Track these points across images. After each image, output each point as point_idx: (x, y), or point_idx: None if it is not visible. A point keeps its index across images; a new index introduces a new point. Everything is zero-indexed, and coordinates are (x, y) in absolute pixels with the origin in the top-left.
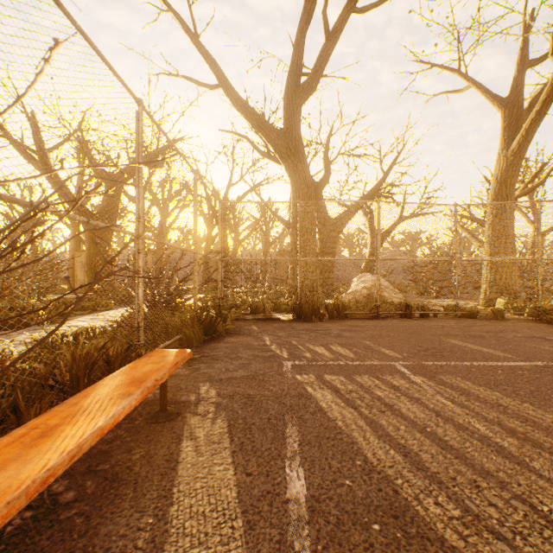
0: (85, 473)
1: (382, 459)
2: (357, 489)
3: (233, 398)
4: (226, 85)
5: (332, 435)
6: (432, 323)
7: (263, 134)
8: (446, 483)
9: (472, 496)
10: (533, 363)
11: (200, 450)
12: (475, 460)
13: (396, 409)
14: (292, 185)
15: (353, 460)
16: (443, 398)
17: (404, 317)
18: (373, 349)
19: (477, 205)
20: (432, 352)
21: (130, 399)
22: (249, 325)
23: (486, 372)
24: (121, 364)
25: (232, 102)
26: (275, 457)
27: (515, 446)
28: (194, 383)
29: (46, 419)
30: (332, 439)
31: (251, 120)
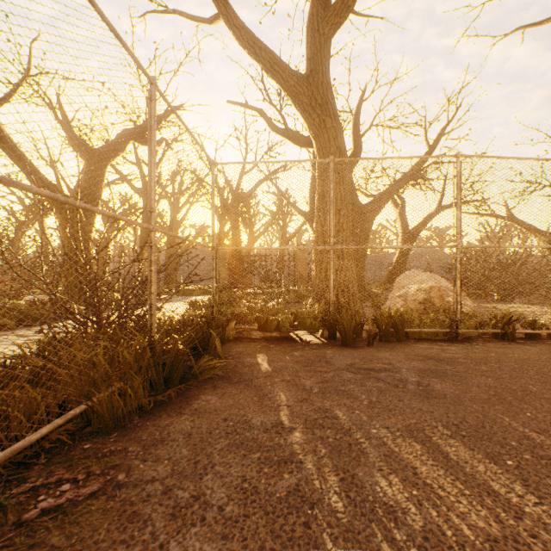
0: None
1: None
2: None
3: None
4: (228, 10)
5: None
6: None
7: (278, 79)
8: None
9: None
10: None
11: None
12: None
13: None
14: (318, 149)
15: None
16: None
17: (501, 338)
18: None
19: None
20: None
21: None
22: (253, 353)
23: None
24: None
25: (236, 35)
26: None
27: None
28: None
29: None
30: None
31: (261, 60)
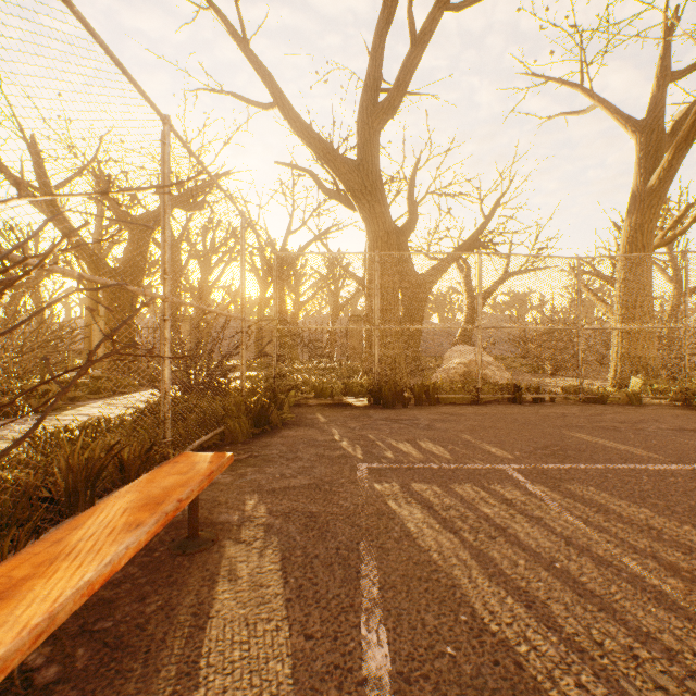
0: (77, 634)
1: (496, 612)
2: (463, 662)
3: (290, 518)
4: (284, 103)
5: (425, 573)
6: (549, 410)
7: (330, 166)
8: (590, 651)
9: (629, 673)
10: (688, 466)
11: (242, 598)
12: (627, 613)
13: (510, 535)
14: (368, 232)
15: (456, 613)
16: (574, 518)
17: (513, 402)
18: (475, 446)
19: (606, 257)
20: (553, 450)
21: (139, 533)
22: (312, 413)
23: (628, 480)
24: (139, 470)
25: (291, 125)
26: (346, 609)
27: (680, 591)
28: (238, 495)
29: (10, 568)
30: (425, 580)
31: (315, 149)
